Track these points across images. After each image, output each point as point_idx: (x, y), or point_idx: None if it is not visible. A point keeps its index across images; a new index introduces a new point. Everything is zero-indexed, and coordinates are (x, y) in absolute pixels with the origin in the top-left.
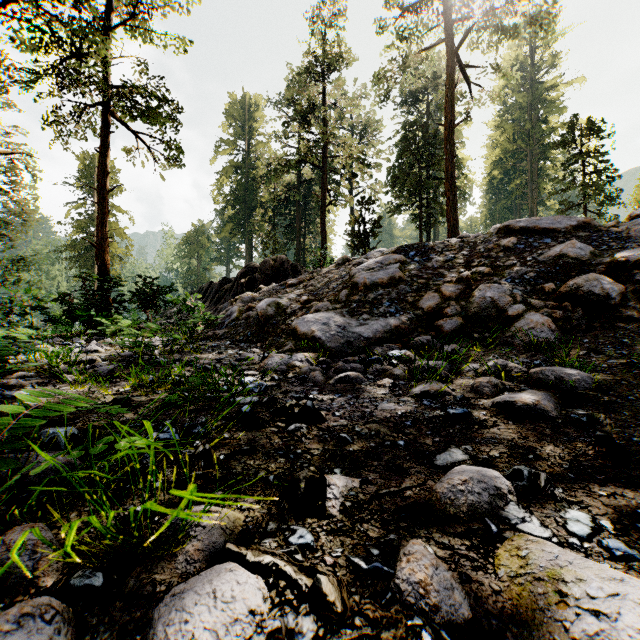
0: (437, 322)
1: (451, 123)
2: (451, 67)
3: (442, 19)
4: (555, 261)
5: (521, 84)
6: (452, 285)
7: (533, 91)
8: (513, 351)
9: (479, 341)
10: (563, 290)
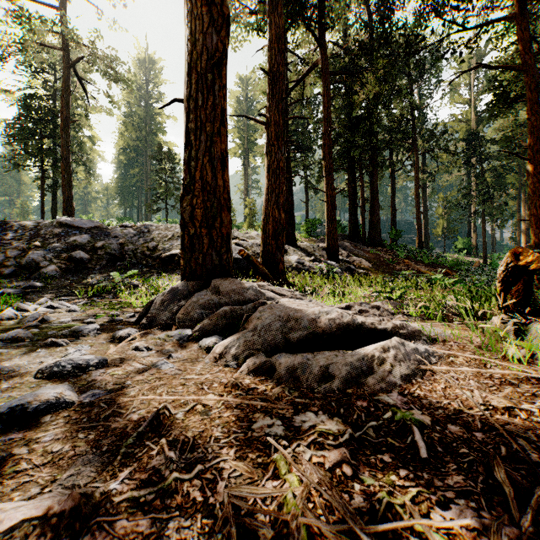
0: (1, 269)
1: (67, 119)
2: (67, 76)
3: (60, 32)
4: (73, 243)
5: (140, 101)
6: (15, 250)
7: (148, 110)
8: (37, 280)
9: (23, 277)
10: (68, 256)
